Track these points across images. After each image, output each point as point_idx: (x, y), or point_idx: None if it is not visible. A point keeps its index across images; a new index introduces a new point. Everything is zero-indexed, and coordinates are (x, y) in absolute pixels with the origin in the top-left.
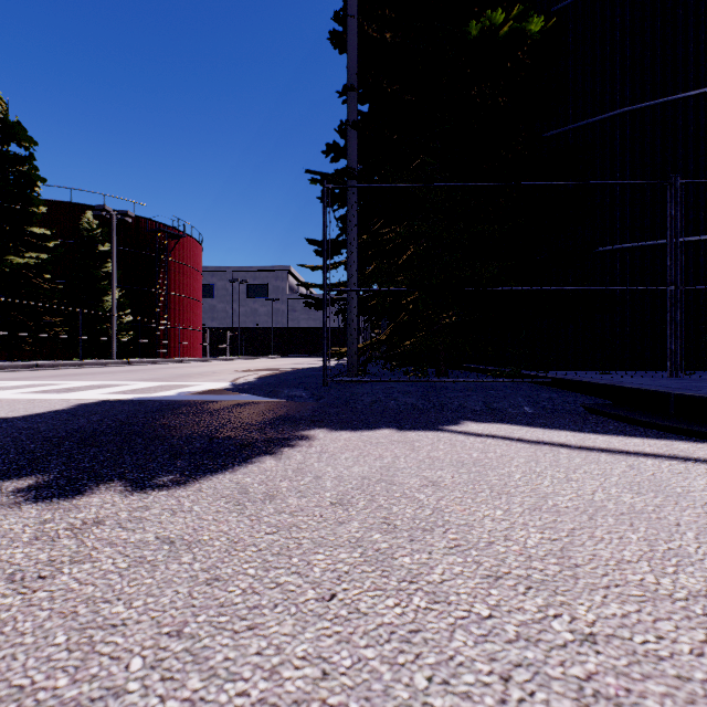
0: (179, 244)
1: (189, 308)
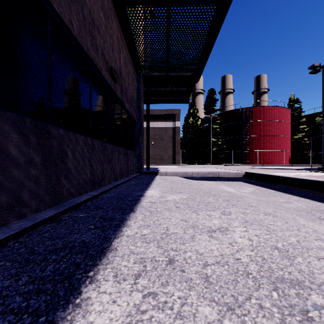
0: None
1: None
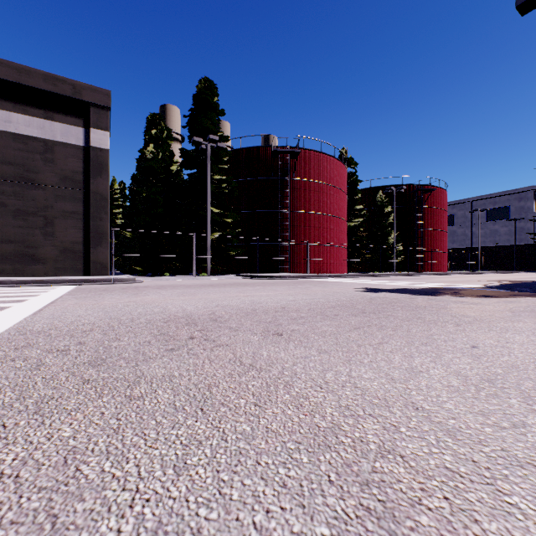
0: (430, 195)
1: (437, 237)
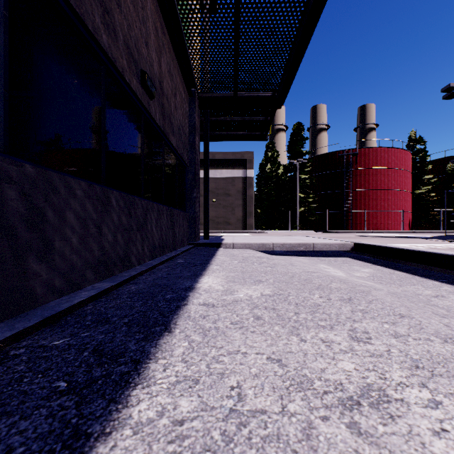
0: None
1: None
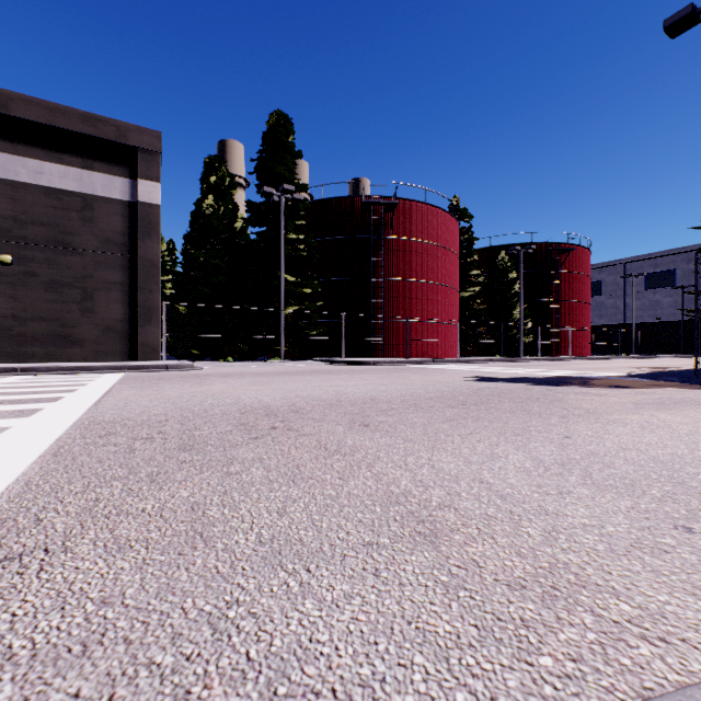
0: (568, 256)
1: (577, 311)
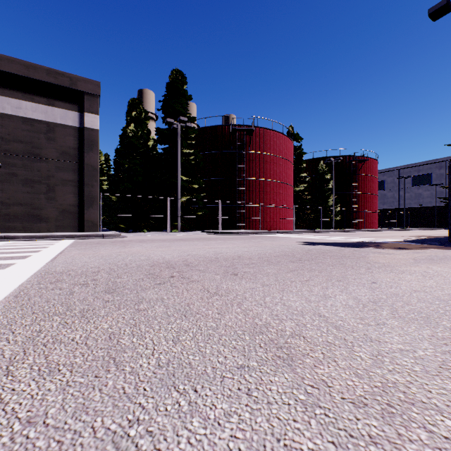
0: (363, 164)
1: (369, 200)
